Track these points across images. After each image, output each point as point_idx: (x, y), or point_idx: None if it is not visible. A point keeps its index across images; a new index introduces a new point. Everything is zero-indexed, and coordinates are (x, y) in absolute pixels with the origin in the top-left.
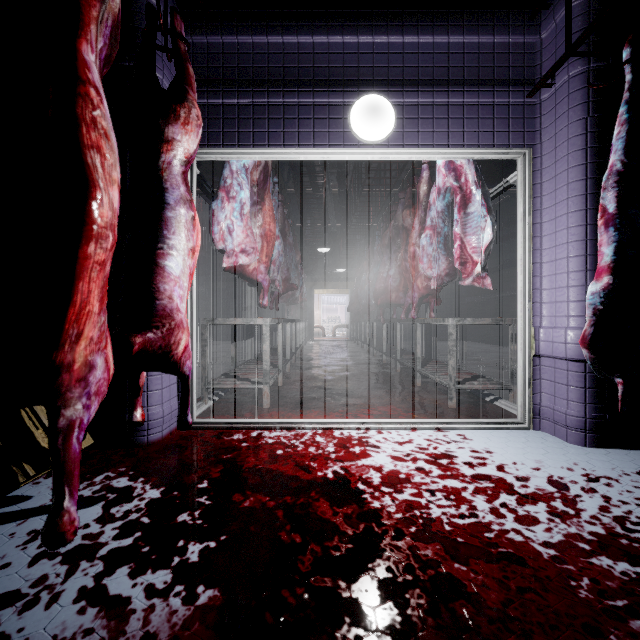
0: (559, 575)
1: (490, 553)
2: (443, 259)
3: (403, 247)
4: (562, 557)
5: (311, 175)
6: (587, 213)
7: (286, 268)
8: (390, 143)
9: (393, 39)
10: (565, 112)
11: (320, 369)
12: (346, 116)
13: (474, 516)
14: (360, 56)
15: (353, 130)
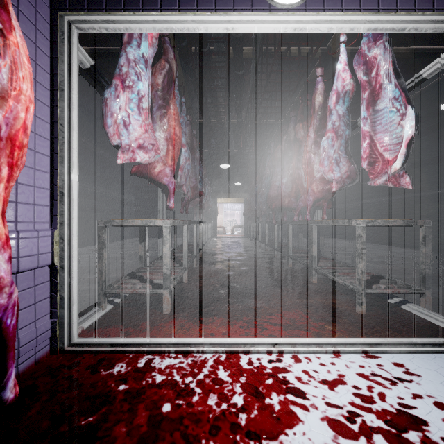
0: None
1: None
2: (344, 161)
3: (294, 158)
4: None
5: (215, 106)
6: None
7: (193, 178)
8: (308, 7)
9: None
10: None
11: (222, 264)
12: None
13: None
14: None
15: None
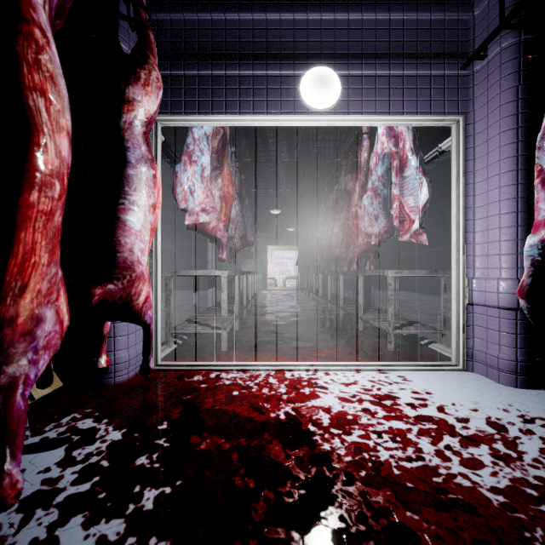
0: (512, 525)
1: (440, 500)
2: (382, 218)
3: (345, 208)
4: (512, 504)
5: (265, 146)
6: (518, 173)
7: (243, 227)
8: (336, 111)
9: (339, 16)
10: (497, 81)
11: (273, 315)
12: (296, 86)
13: (421, 459)
14: (309, 32)
15: (303, 99)
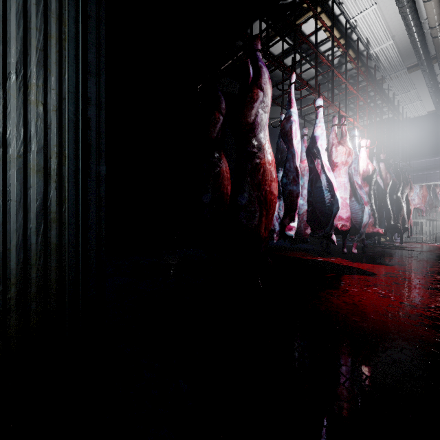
0: None
1: None
2: None
3: None
4: None
5: None
6: None
7: (430, 200)
8: None
9: None
10: None
11: None
12: None
13: None
14: None
15: None
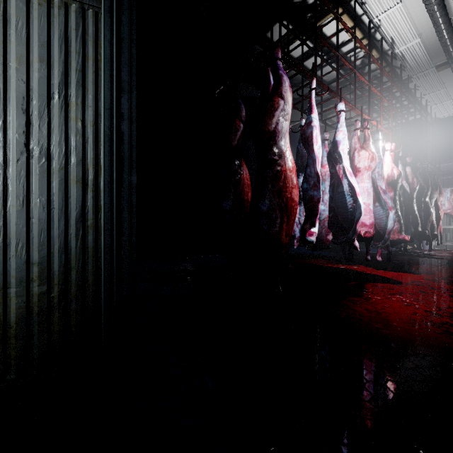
0: None
1: None
2: None
3: None
4: None
5: None
6: None
7: None
8: None
9: None
10: None
11: None
12: None
13: None
14: None
15: None
